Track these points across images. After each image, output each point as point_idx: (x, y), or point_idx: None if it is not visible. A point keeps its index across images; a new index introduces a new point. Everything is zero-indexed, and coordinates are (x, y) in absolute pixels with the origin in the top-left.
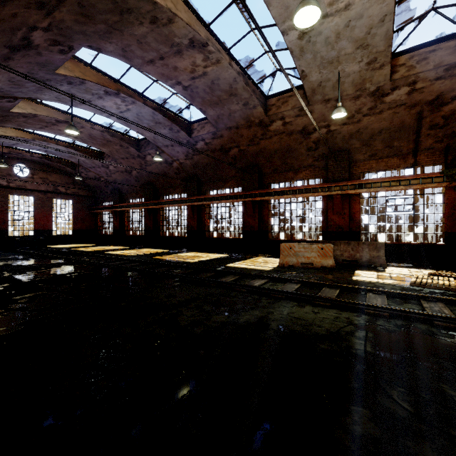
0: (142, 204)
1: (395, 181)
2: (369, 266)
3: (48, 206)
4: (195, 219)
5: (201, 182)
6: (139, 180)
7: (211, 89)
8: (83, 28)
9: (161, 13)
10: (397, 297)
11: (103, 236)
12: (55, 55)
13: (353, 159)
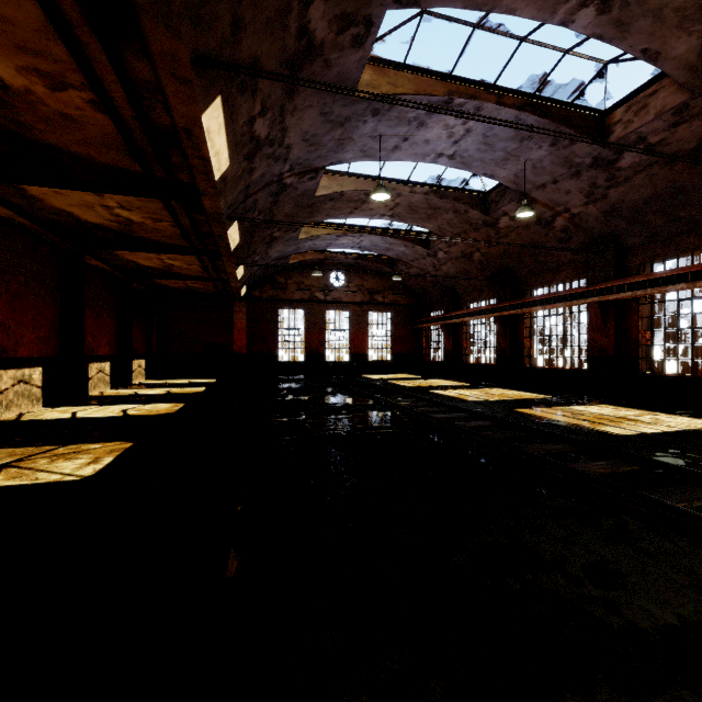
0: (489, 309)
1: None
2: None
3: (364, 323)
4: (609, 332)
5: (625, 247)
6: (484, 268)
7: None
8: None
9: None
10: None
11: (430, 363)
12: (349, 57)
13: None
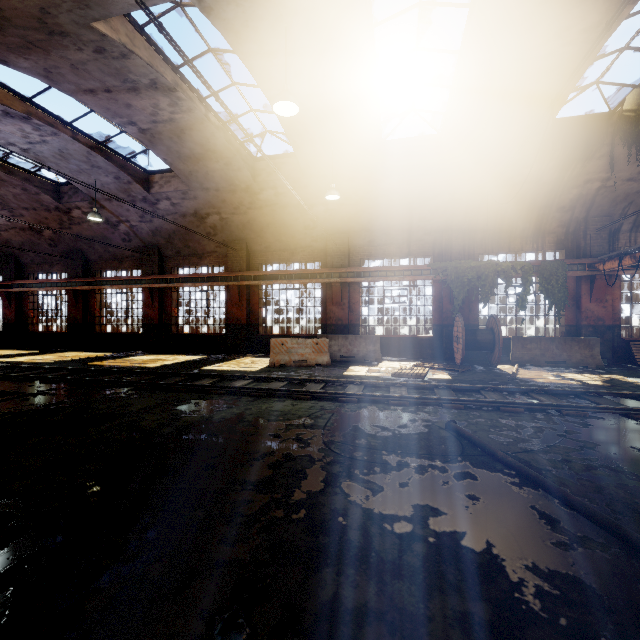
0: (62, 282)
1: (391, 271)
2: (366, 361)
3: None
4: (156, 308)
5: (165, 255)
6: (56, 245)
7: (181, 139)
8: None
9: (111, 46)
10: (374, 387)
11: None
12: None
13: (353, 244)
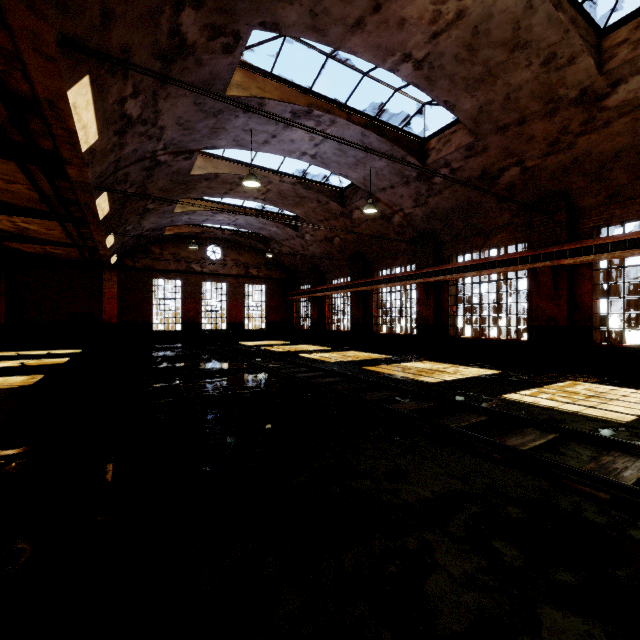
0: (347, 285)
1: None
2: None
3: (240, 294)
4: (430, 306)
5: (440, 242)
6: (343, 251)
7: (471, 49)
8: None
9: None
10: None
11: (299, 331)
12: (220, 60)
13: None
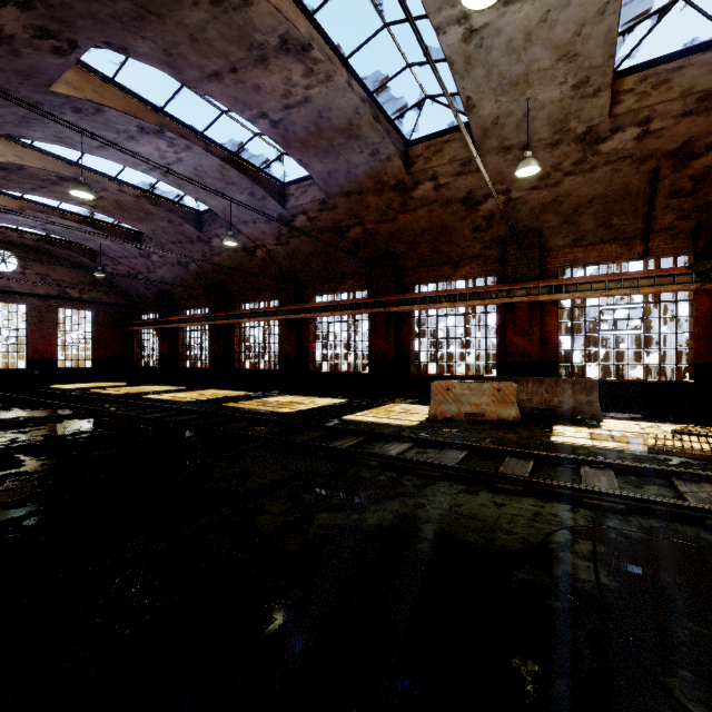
0: (205, 317)
1: (614, 281)
2: (574, 417)
3: (51, 321)
4: (292, 342)
5: (301, 281)
6: (201, 279)
7: (318, 127)
8: (93, 8)
9: None
10: (630, 473)
11: (143, 369)
12: (47, 58)
13: (546, 246)
